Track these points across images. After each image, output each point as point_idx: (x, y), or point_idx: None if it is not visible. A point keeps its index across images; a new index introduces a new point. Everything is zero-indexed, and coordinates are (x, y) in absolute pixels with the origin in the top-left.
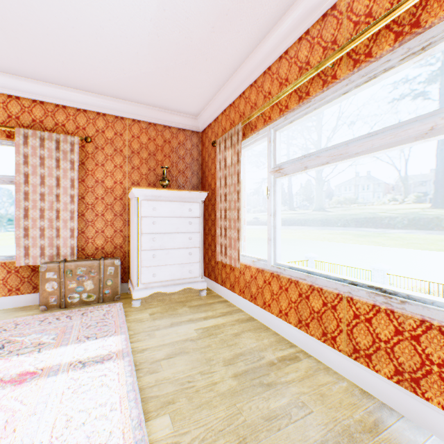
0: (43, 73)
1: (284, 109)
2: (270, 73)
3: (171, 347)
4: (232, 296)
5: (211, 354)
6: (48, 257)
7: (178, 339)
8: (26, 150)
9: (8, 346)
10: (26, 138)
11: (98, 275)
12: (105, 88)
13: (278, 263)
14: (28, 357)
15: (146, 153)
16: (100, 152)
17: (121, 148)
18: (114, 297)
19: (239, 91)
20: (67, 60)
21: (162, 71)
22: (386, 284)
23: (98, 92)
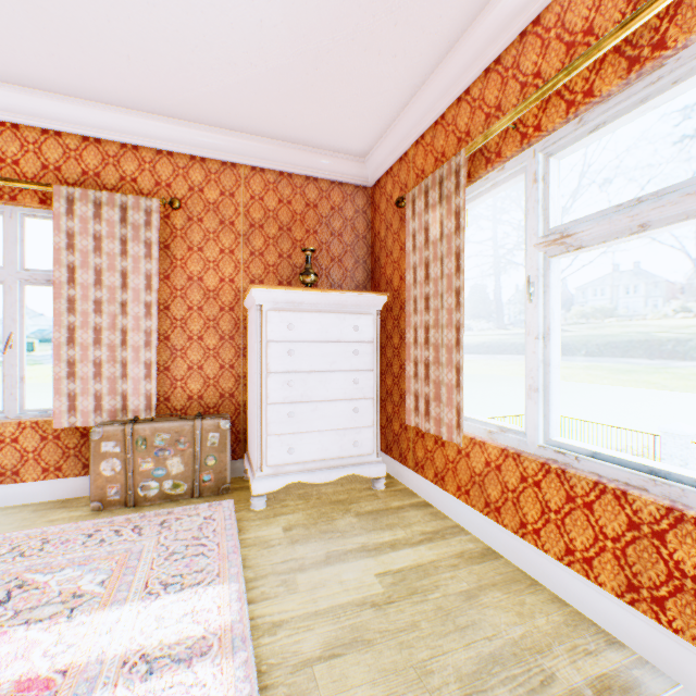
0: (97, 84)
1: (579, 99)
2: (538, 30)
3: (331, 622)
4: (438, 496)
5: (423, 652)
6: (107, 413)
7: (345, 600)
8: (71, 224)
9: (18, 596)
10: (71, 203)
11: (190, 448)
12: (203, 108)
13: (556, 443)
14: (46, 631)
15: (275, 227)
16: (195, 226)
17: (231, 219)
18: (220, 487)
19: (458, 90)
20: (135, 50)
21: (307, 60)
22: (691, 460)
23: (191, 118)
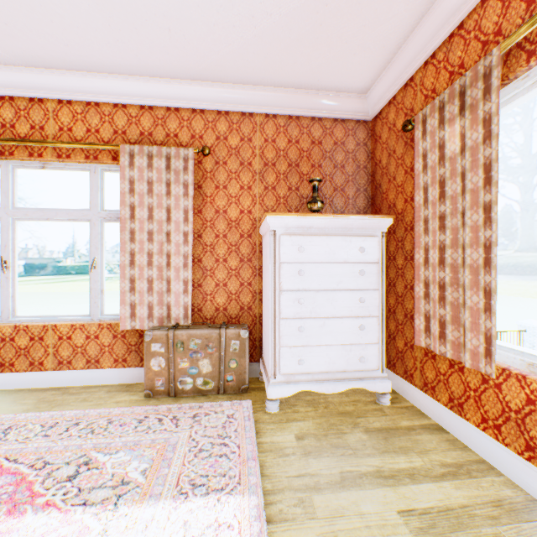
0: (148, 61)
1: None
2: None
3: None
4: (455, 423)
5: None
6: (156, 320)
7: None
8: (132, 173)
9: (83, 472)
10: (132, 157)
11: (217, 352)
12: (226, 68)
13: None
14: (97, 517)
15: (285, 164)
16: (221, 168)
17: (248, 160)
18: (239, 387)
19: None
20: (173, 22)
21: None
22: None
23: (217, 79)
